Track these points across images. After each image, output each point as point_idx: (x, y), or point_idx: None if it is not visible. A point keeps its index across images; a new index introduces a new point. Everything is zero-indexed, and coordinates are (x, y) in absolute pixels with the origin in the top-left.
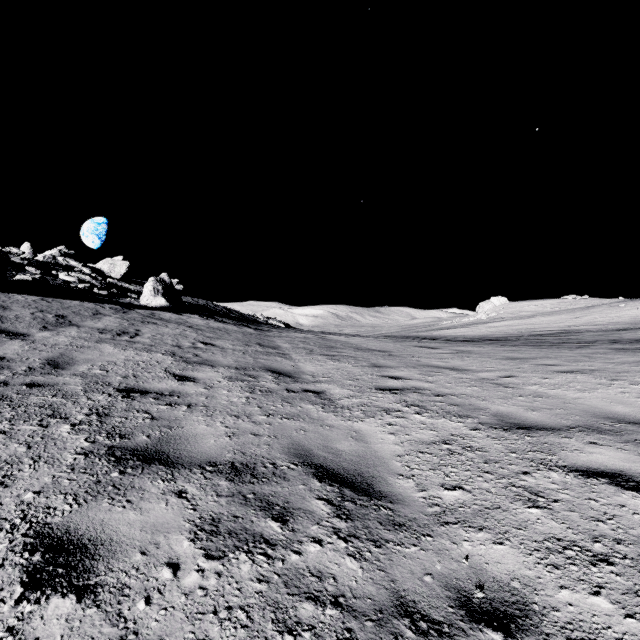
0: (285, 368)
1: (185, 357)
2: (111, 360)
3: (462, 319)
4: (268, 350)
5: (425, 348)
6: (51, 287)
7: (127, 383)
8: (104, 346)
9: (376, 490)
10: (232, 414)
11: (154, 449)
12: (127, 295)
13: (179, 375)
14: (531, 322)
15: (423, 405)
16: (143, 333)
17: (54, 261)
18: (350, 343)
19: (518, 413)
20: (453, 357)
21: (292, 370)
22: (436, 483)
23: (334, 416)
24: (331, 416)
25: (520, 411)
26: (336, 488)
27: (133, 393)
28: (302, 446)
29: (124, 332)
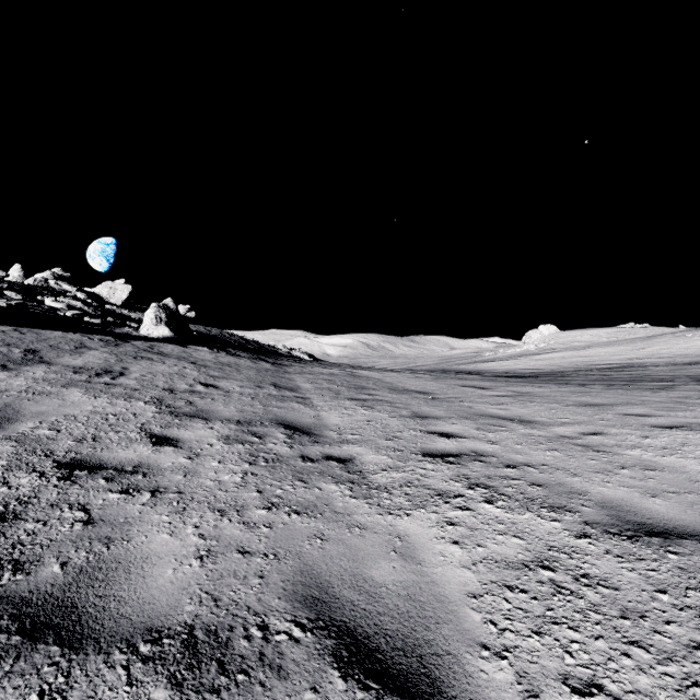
0: (303, 420)
1: (174, 406)
2: (71, 413)
3: (507, 350)
4: (284, 393)
5: (474, 388)
6: (32, 315)
7: (78, 451)
8: (71, 392)
9: (447, 697)
10: (216, 507)
11: (61, 598)
12: (125, 324)
13: (158, 435)
14: (587, 354)
15: (493, 485)
16: (130, 372)
17: (46, 285)
18: (384, 381)
19: (634, 501)
20: (512, 402)
21: (312, 423)
22: (552, 673)
23: (367, 505)
24: (363, 506)
25: (636, 497)
26: (374, 696)
27: (79, 470)
28: (316, 577)
29: (106, 371)
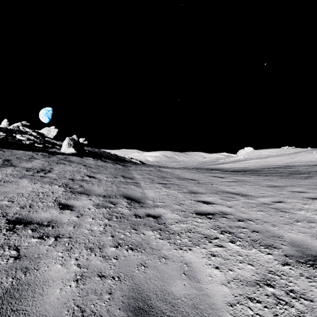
0: (136, 194)
1: (73, 188)
2: (21, 192)
3: (230, 158)
4: (127, 180)
5: (217, 177)
6: (9, 143)
7: (20, 213)
8: (22, 181)
9: None
10: (88, 246)
11: None
12: (54, 147)
13: (63, 204)
14: (267, 160)
15: (233, 232)
16: (54, 170)
17: (18, 129)
18: (174, 174)
19: (308, 242)
20: (236, 185)
21: (140, 196)
22: None
23: (168, 244)
24: (166, 244)
25: (308, 239)
26: None
27: (18, 224)
28: (141, 292)
29: (42, 170)
